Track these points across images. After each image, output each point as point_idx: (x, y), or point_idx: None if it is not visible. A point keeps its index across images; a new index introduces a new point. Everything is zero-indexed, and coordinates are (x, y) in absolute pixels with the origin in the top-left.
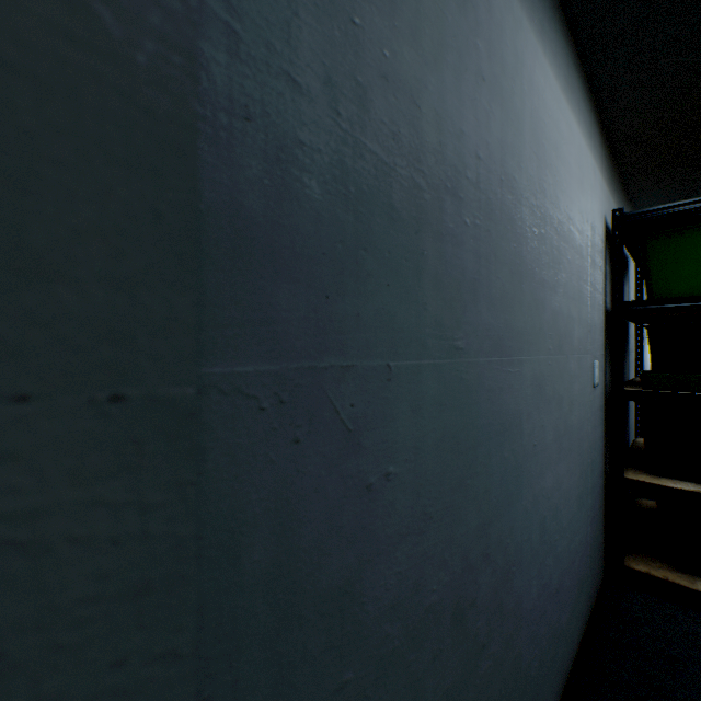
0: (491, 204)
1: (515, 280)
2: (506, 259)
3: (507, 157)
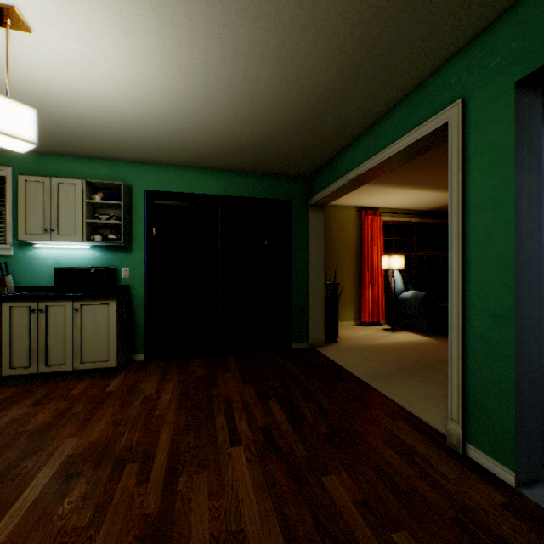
0: None
1: None
2: None
3: None
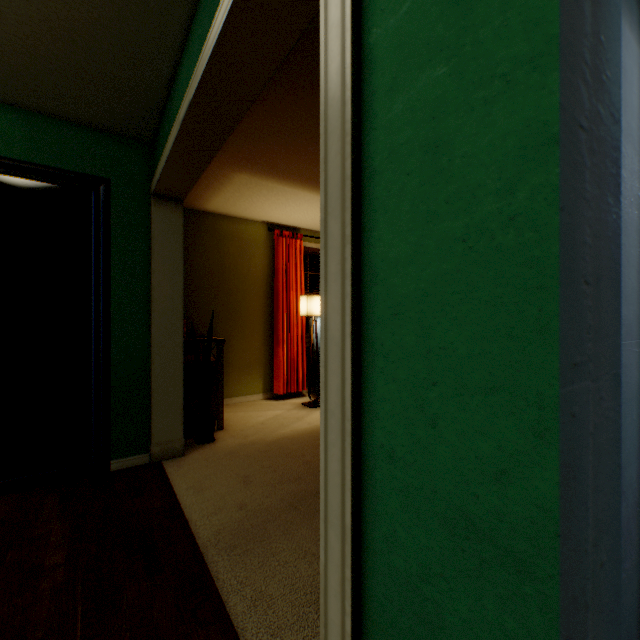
0: (625, 223)
1: (638, 278)
2: (633, 262)
3: (634, 181)
